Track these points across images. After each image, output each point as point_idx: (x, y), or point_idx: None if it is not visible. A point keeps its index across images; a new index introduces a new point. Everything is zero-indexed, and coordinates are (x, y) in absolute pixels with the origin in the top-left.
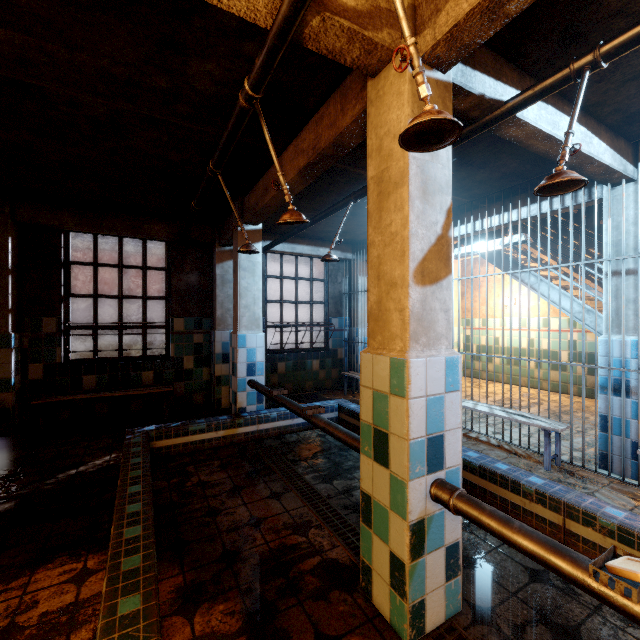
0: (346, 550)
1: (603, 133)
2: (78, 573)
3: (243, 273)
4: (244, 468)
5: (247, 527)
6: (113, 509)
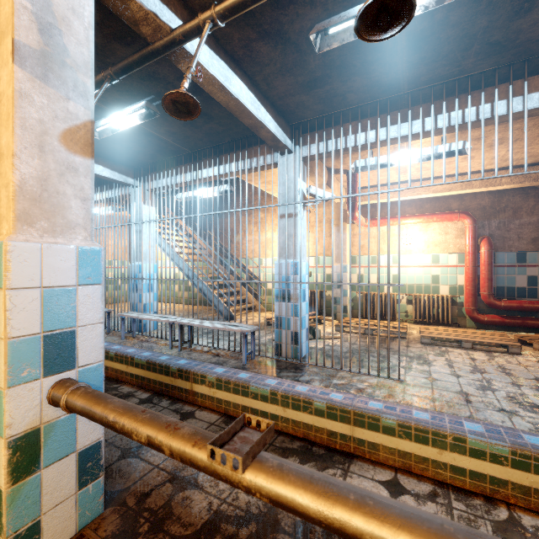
0: None
1: (101, 161)
2: None
3: None
4: None
5: None
6: None
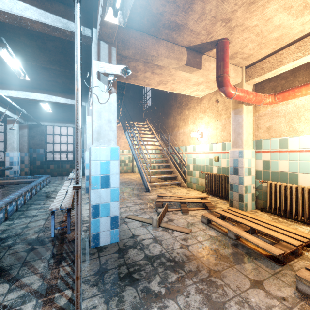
0: None
1: (59, 94)
2: None
3: (9, 133)
4: None
5: None
6: None
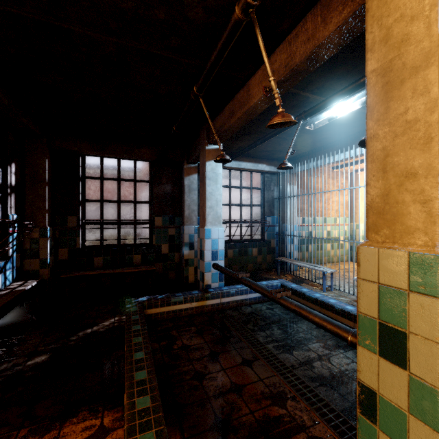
0: (328, 428)
1: None
2: (97, 430)
3: (209, 182)
4: (216, 335)
5: (230, 394)
6: (120, 367)
